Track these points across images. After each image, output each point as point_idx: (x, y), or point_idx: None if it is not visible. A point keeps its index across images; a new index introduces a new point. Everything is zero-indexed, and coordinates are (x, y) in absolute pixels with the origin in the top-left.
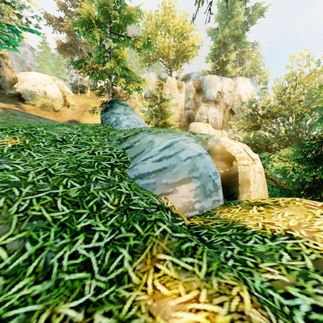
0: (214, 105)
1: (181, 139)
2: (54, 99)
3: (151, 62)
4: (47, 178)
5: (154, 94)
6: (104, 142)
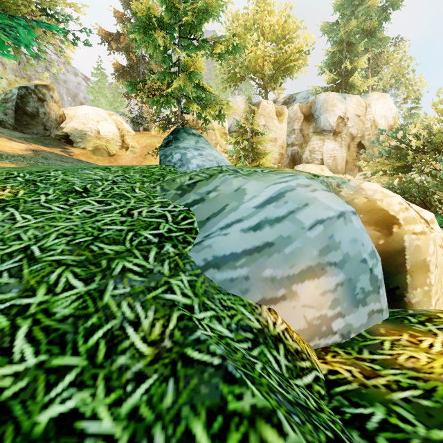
0: (332, 138)
1: (299, 183)
2: (109, 140)
3: (237, 81)
4: (21, 268)
5: (242, 126)
6: (154, 193)
